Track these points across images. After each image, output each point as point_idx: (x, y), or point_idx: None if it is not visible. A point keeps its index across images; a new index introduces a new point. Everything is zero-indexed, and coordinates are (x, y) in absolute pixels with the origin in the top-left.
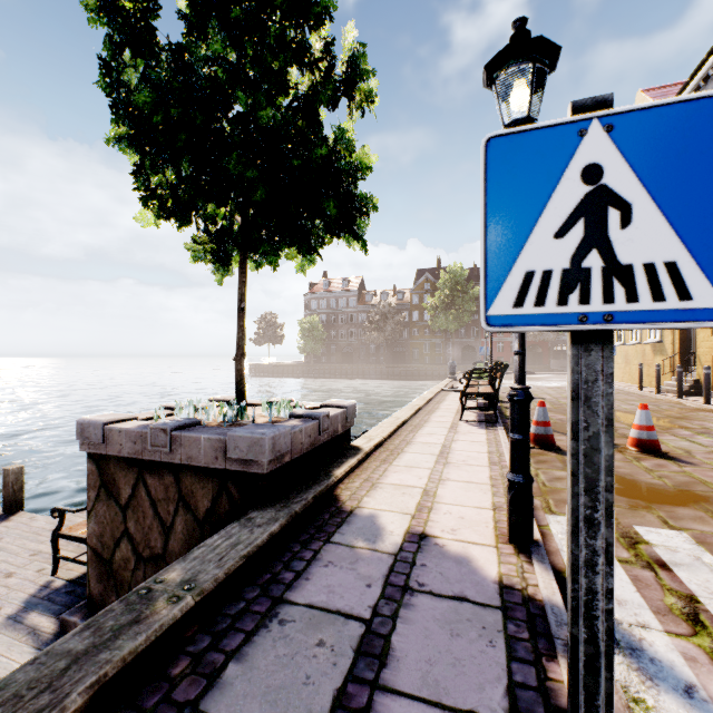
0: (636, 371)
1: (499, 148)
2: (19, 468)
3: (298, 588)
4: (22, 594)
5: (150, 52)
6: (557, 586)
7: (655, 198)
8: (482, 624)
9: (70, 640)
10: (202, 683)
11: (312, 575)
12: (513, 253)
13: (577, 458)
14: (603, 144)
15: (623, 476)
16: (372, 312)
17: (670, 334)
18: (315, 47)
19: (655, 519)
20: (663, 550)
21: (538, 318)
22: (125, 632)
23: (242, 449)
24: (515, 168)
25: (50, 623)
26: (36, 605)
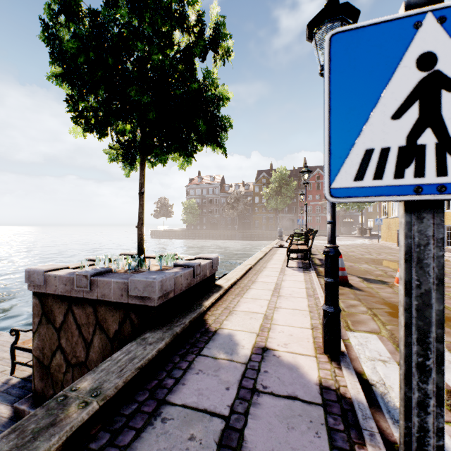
0: (395, 234)
1: (342, 42)
2: None
3: (176, 392)
4: None
5: (77, 16)
6: (360, 387)
7: None
8: (310, 418)
9: None
10: None
11: (187, 381)
12: (354, 133)
13: (410, 312)
14: (436, 34)
15: (394, 303)
16: (229, 197)
17: None
18: (191, 17)
19: None
20: None
21: (377, 189)
22: (42, 434)
23: (139, 289)
24: (356, 59)
25: (7, 410)
26: None
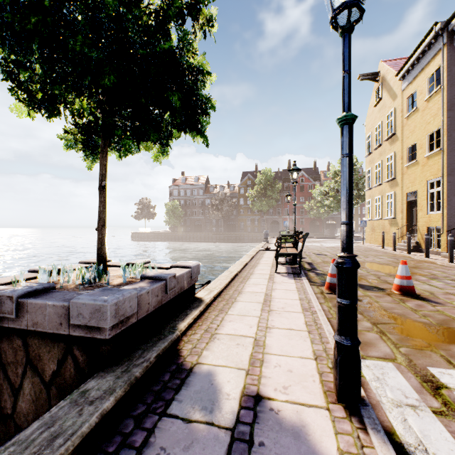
0: (379, 236)
1: None
2: None
3: None
4: None
5: None
6: None
7: None
8: None
9: None
10: None
11: None
12: None
13: None
14: None
15: (399, 316)
16: (214, 198)
17: (400, 213)
18: None
19: (440, 359)
20: None
21: None
22: None
23: (84, 316)
24: None
25: None
26: None
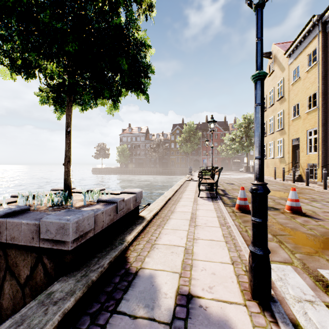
0: (272, 170)
1: None
2: None
3: None
4: None
5: None
6: None
7: None
8: None
9: None
10: None
11: None
12: None
13: None
14: None
15: (292, 229)
16: (152, 143)
17: (287, 154)
18: None
19: (327, 262)
20: None
21: None
22: None
23: (51, 232)
24: None
25: None
26: None
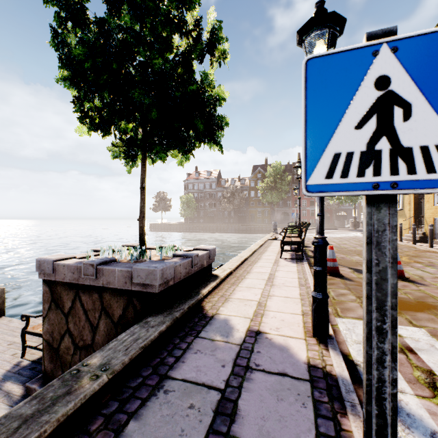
0: None
1: (315, 66)
2: (2, 289)
3: (177, 368)
4: (2, 370)
5: (84, 24)
6: (345, 365)
7: (429, 99)
8: (298, 392)
9: (22, 406)
10: (111, 436)
11: (186, 359)
12: (325, 140)
13: (371, 285)
14: (390, 61)
15: None
16: (225, 191)
17: (408, 205)
18: (190, 22)
19: (404, 320)
20: (410, 341)
21: (343, 186)
22: (60, 400)
23: (142, 277)
24: (326, 80)
25: (19, 389)
26: (10, 377)
